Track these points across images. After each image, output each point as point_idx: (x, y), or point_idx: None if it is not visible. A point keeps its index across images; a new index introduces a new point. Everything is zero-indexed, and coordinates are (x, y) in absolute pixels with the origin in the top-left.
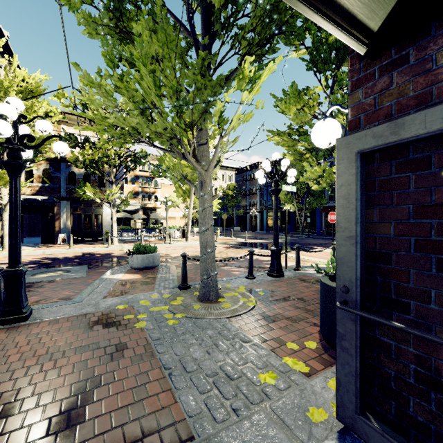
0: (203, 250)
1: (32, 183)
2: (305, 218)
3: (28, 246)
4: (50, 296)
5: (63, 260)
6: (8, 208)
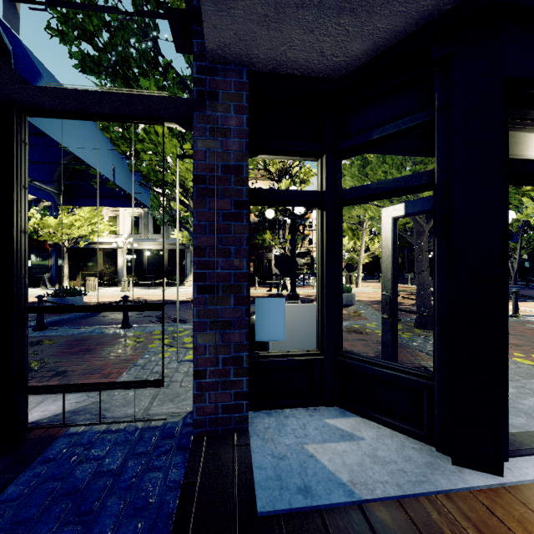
0: (420, 287)
1: None
2: (520, 261)
3: None
4: None
5: None
6: None
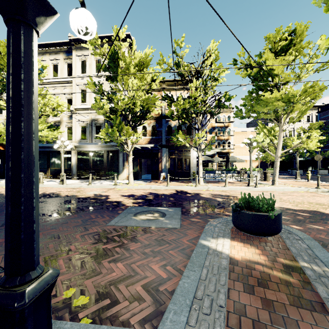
0: None
1: (146, 136)
2: None
3: (143, 181)
4: (136, 270)
5: (161, 197)
6: (131, 154)
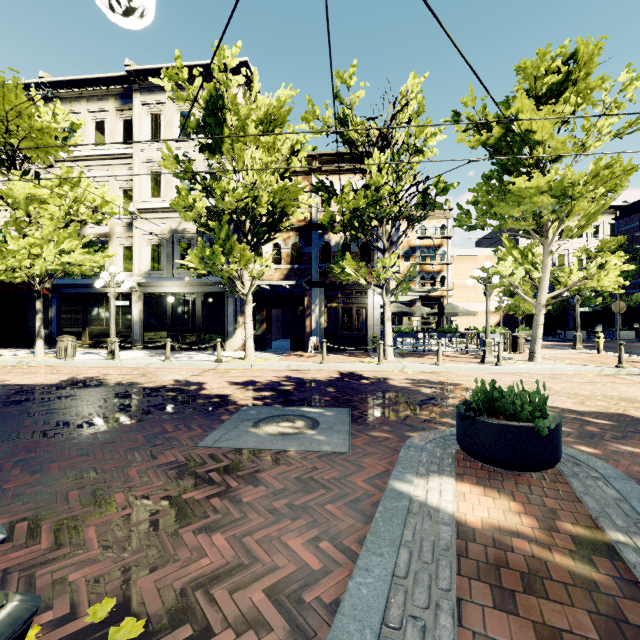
0: None
1: (280, 265)
2: None
3: (274, 354)
4: (254, 551)
5: (310, 387)
6: (250, 300)
